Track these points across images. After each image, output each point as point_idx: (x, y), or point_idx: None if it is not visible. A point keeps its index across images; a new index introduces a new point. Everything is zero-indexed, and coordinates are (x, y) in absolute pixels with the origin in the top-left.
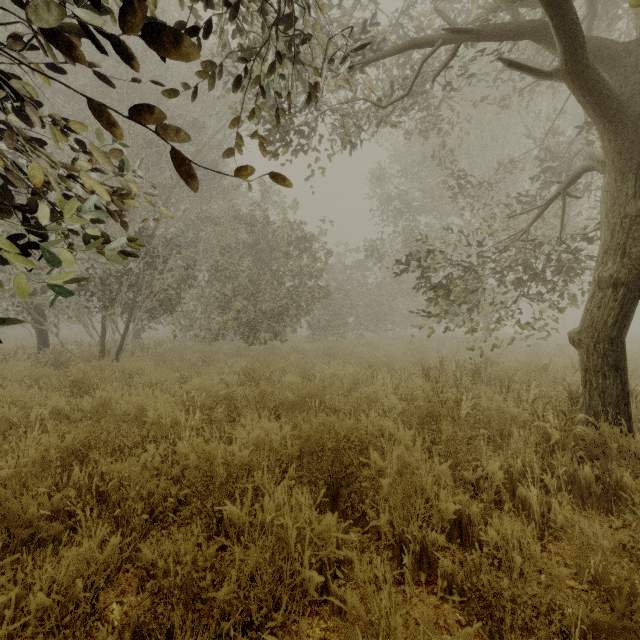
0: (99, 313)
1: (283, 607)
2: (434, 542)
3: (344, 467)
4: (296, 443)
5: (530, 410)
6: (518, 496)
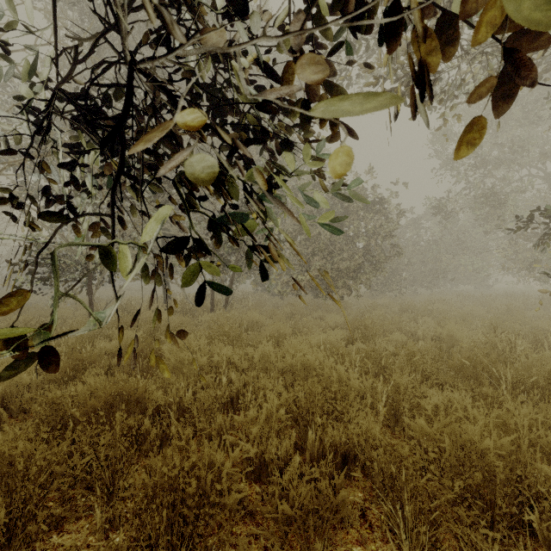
0: None
1: None
2: None
3: None
4: None
5: None
6: None
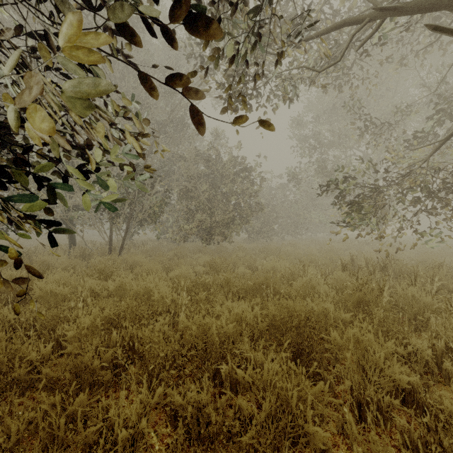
0: (105, 222)
1: (286, 450)
2: (388, 404)
3: (303, 340)
4: (265, 320)
5: (444, 300)
6: (444, 369)
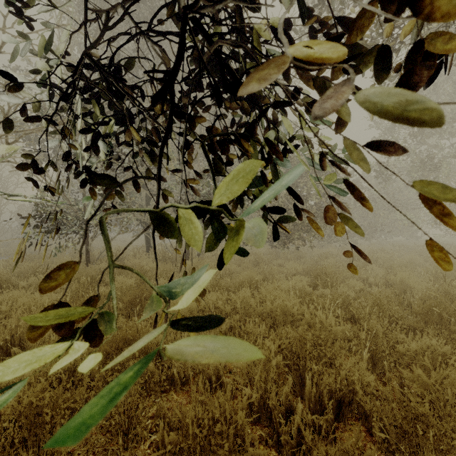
0: None
1: None
2: None
3: None
4: None
5: None
6: None
